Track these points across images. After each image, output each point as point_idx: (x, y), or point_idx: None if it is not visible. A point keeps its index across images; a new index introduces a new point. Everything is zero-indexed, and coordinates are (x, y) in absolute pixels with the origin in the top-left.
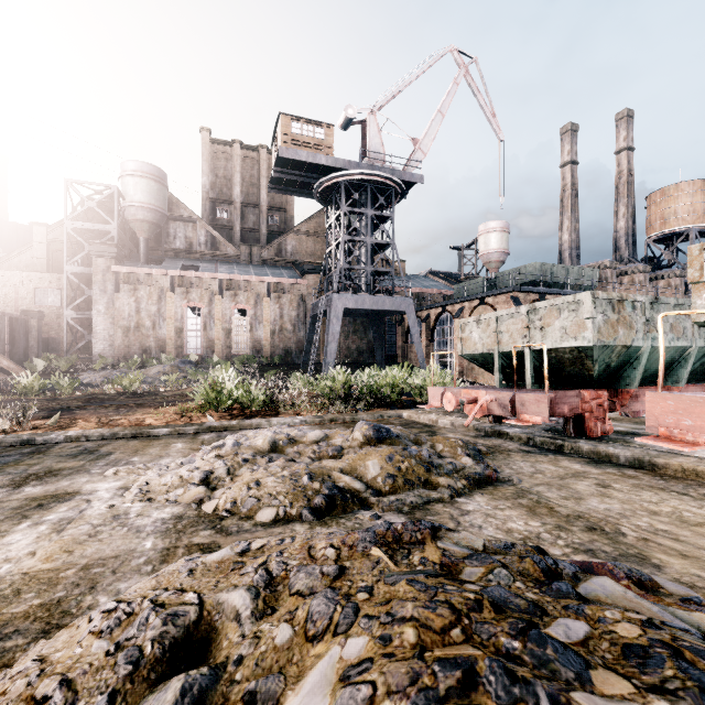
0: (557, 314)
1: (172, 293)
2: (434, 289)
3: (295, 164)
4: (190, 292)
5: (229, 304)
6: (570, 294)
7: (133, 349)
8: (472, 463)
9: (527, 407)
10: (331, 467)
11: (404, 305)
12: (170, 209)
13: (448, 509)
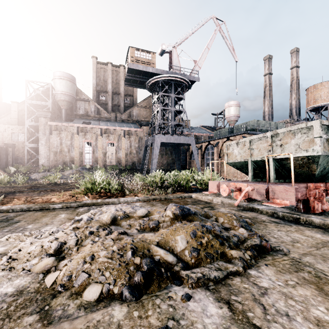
0: (293, 136)
1: (77, 135)
2: (204, 133)
3: (137, 72)
4: (86, 134)
5: (105, 140)
6: None
7: (59, 162)
8: (246, 233)
9: (277, 194)
10: (150, 240)
11: (190, 141)
12: (77, 95)
13: (247, 285)
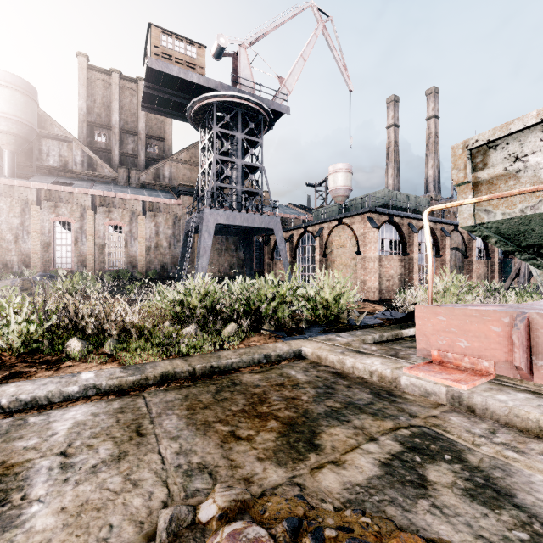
0: None
1: (38, 206)
2: (295, 215)
3: (167, 81)
4: (58, 206)
5: (103, 220)
6: (412, 217)
7: None
8: None
9: None
10: None
11: (273, 223)
12: (42, 127)
13: None
